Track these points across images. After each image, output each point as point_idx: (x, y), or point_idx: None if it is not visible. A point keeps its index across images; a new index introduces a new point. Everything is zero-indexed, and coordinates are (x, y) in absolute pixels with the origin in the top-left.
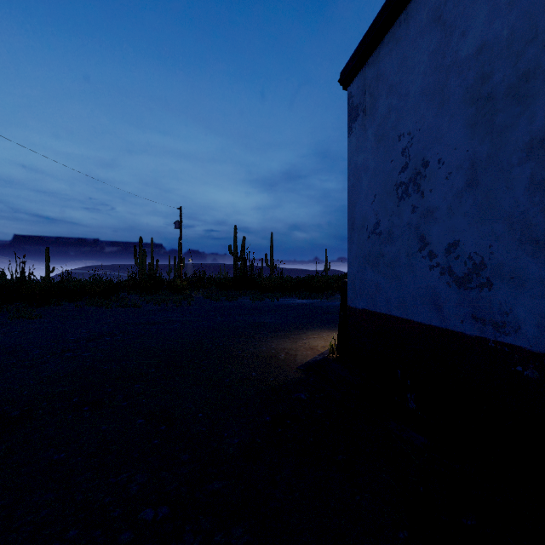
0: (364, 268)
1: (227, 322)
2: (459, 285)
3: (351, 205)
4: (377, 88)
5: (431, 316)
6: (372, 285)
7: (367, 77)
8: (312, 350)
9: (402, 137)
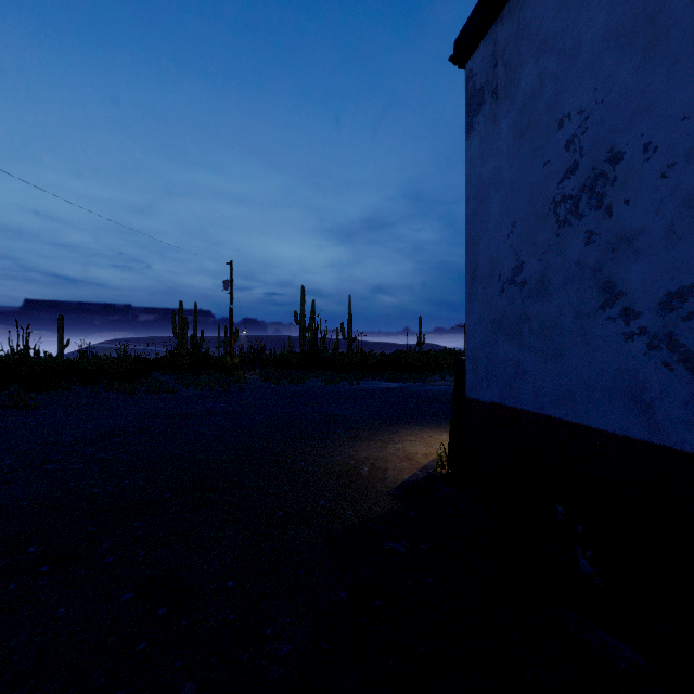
0: (493, 339)
1: (289, 414)
2: (693, 368)
3: (471, 243)
4: (518, 50)
5: (627, 421)
6: (509, 366)
7: (499, 38)
8: (409, 461)
9: (566, 120)
